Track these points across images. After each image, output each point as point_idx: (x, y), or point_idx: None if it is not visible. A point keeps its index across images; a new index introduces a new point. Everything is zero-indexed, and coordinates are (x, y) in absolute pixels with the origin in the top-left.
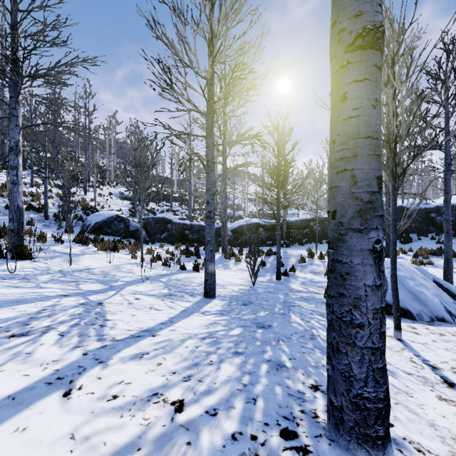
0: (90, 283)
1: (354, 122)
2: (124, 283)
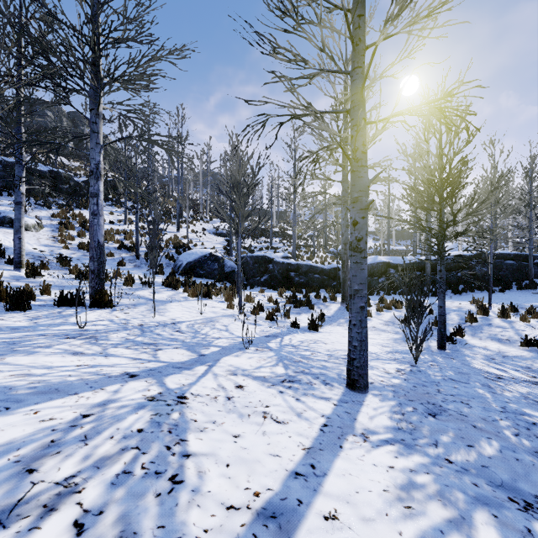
0: (173, 349)
1: None
2: (218, 351)
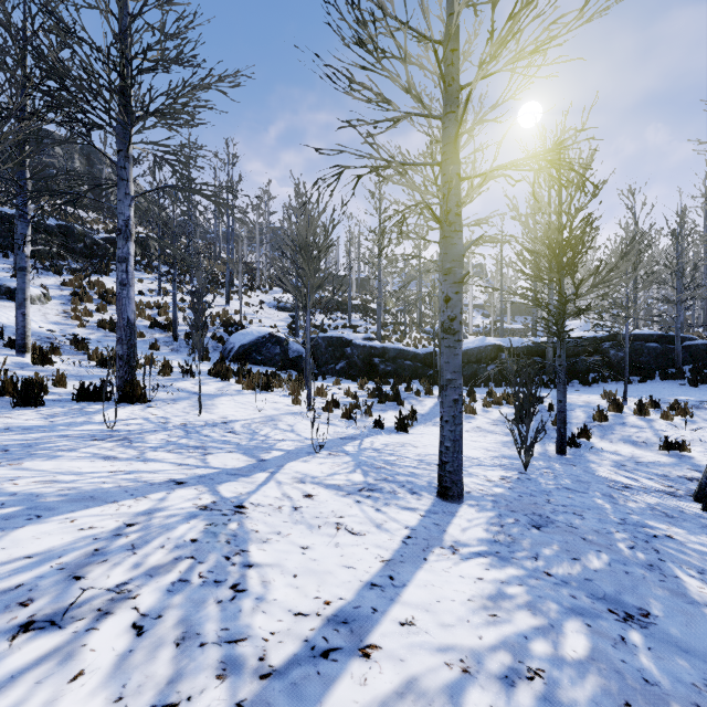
0: (226, 453)
1: None
2: (282, 455)
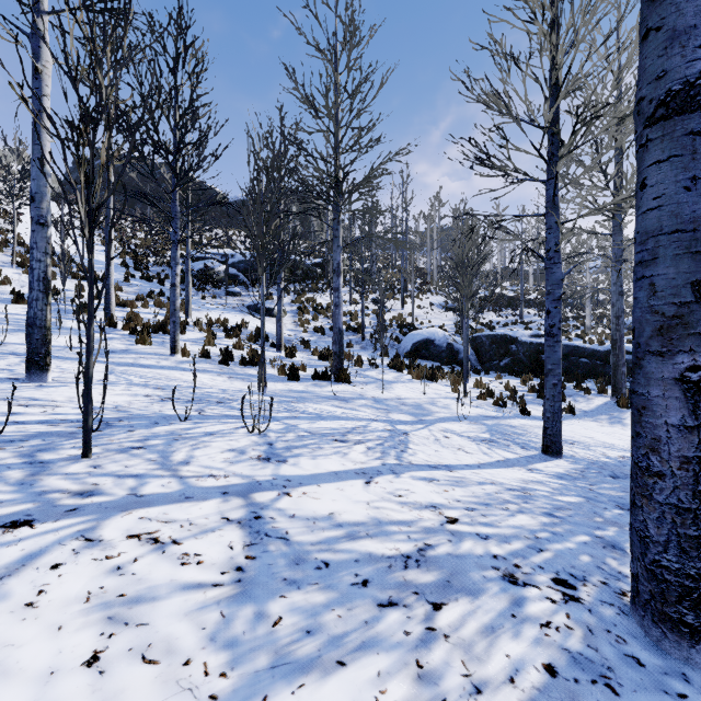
0: (400, 414)
1: (654, 215)
2: (435, 419)
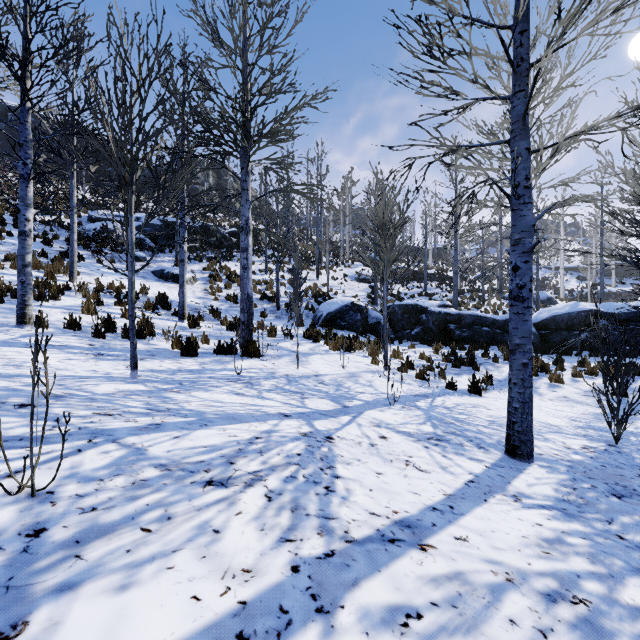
0: (318, 398)
1: None
2: (362, 404)
